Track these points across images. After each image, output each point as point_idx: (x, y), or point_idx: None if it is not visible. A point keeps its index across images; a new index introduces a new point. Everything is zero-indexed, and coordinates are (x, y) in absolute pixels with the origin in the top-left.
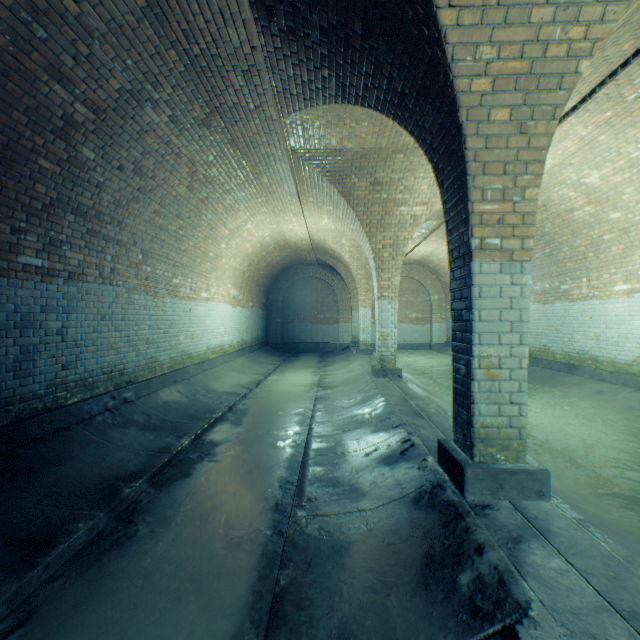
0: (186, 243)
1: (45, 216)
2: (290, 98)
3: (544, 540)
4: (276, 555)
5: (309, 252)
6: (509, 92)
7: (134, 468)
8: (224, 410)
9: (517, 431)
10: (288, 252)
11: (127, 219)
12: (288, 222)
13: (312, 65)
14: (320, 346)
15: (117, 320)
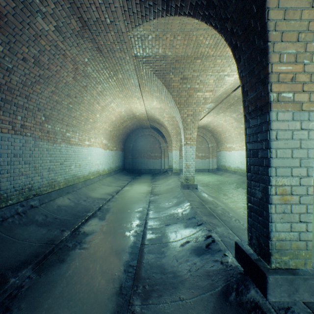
0: (74, 112)
1: None
2: (132, 16)
3: None
4: None
5: (146, 121)
6: None
7: (24, 258)
8: (95, 210)
9: (304, 243)
10: (135, 121)
11: (32, 94)
12: (134, 103)
13: None
14: (152, 170)
15: (26, 157)
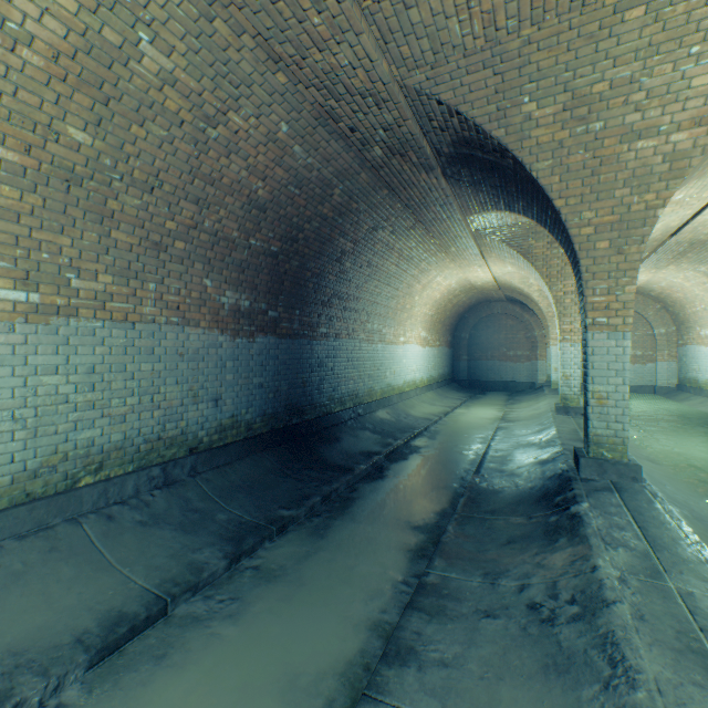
0: (391, 302)
1: (328, 305)
2: (472, 208)
3: (615, 492)
4: (461, 493)
5: (495, 291)
6: (606, 232)
7: (376, 450)
8: (421, 429)
9: (620, 440)
10: (474, 292)
11: (360, 295)
12: (473, 272)
13: (486, 197)
14: (509, 385)
15: (354, 361)
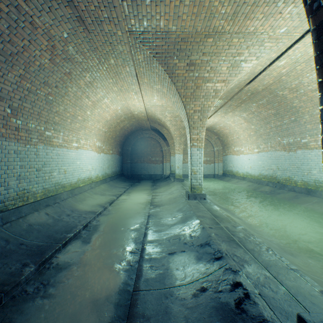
0: (56, 107)
1: None
2: None
3: None
4: None
5: (146, 121)
6: None
7: None
8: (79, 229)
9: None
10: (133, 121)
11: None
12: (132, 99)
13: None
14: (152, 176)
15: None
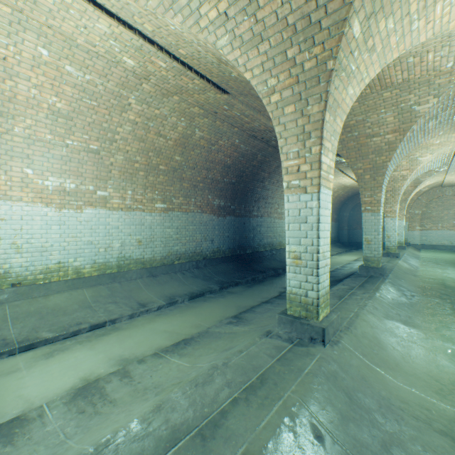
0: None
1: (257, 202)
2: None
3: (367, 277)
4: None
5: None
6: (368, 172)
7: (278, 267)
8: None
9: (376, 258)
10: (348, 189)
11: (274, 196)
12: (340, 179)
13: None
14: None
15: (271, 228)
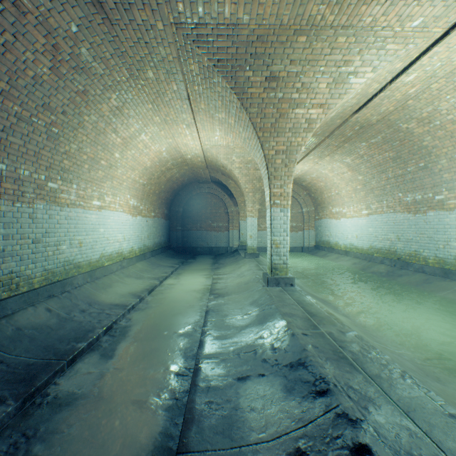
0: (65, 144)
1: None
2: None
3: None
4: None
5: (204, 170)
6: None
7: None
8: (97, 334)
9: None
10: (186, 169)
11: None
12: (182, 135)
13: None
14: (214, 249)
15: None
